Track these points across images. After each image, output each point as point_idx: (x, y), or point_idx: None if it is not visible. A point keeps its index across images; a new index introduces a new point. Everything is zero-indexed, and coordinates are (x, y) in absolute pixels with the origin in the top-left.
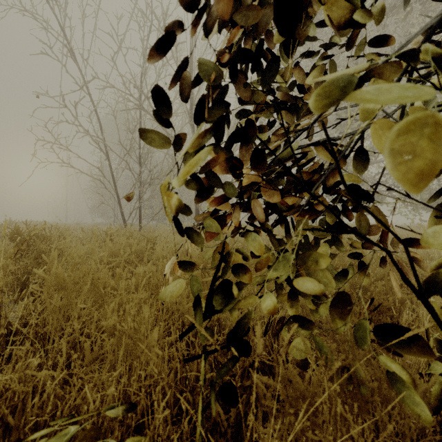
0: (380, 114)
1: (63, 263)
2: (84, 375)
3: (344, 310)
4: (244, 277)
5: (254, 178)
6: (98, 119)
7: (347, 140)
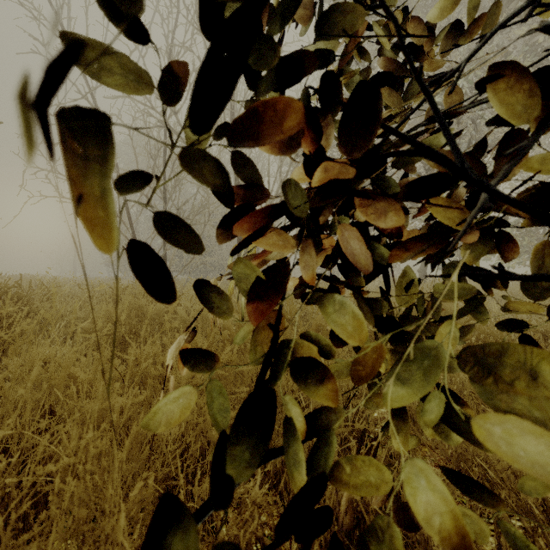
0: (477, 136)
1: None
2: None
3: None
4: (321, 390)
5: (339, 176)
6: None
7: (433, 170)
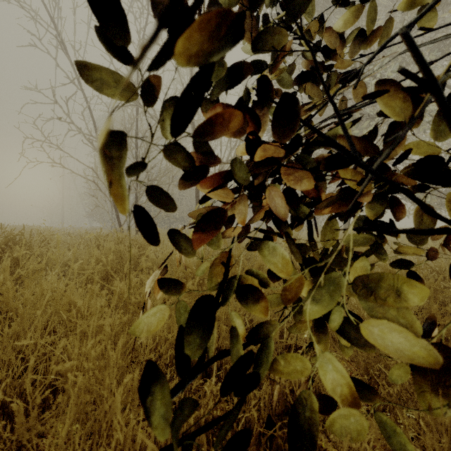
0: None
1: (16, 277)
2: (22, 445)
3: (443, 375)
4: (258, 307)
5: (272, 155)
6: (92, 116)
7: None
